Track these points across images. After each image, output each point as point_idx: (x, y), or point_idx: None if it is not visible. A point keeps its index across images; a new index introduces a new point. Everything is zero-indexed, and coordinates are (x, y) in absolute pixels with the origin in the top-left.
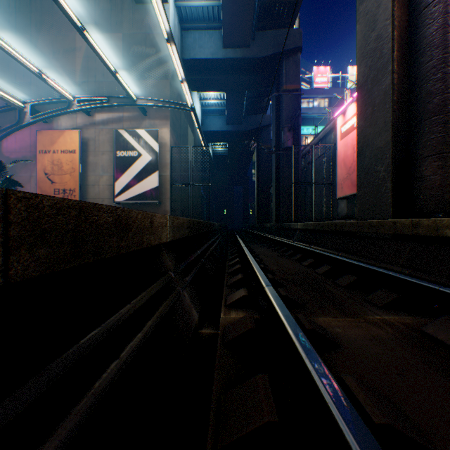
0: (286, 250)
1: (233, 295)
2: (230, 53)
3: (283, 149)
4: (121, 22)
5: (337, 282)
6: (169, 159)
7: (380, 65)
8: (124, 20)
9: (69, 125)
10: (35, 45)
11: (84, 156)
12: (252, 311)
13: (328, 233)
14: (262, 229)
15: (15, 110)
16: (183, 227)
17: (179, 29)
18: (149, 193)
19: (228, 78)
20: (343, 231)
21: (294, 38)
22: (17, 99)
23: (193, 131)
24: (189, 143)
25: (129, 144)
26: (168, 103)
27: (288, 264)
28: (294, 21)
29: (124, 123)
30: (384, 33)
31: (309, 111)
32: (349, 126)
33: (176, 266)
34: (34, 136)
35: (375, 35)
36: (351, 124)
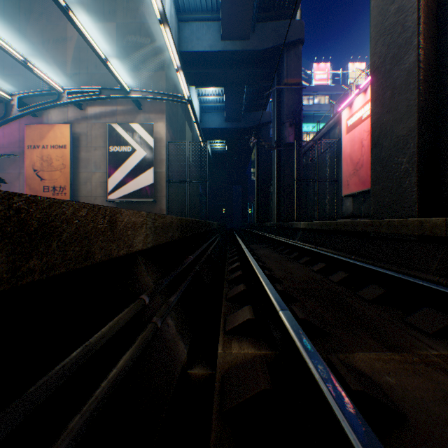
0: (290, 252)
1: (235, 316)
2: (229, 45)
3: (284, 145)
4: (115, 11)
5: (360, 294)
6: (165, 155)
7: (401, 41)
8: (118, 8)
9: (59, 119)
10: (24, 35)
11: (75, 152)
12: (260, 341)
13: (336, 233)
14: (262, 228)
15: (2, 103)
16: (172, 228)
17: (176, 20)
18: (143, 191)
19: (227, 72)
20: (354, 231)
21: (295, 30)
22: (3, 91)
23: (190, 128)
24: (187, 139)
25: (123, 139)
26: (163, 95)
27: (295, 268)
28: (296, 12)
29: (117, 117)
30: (408, 3)
31: (309, 108)
32: (356, 118)
33: (156, 283)
34: (23, 131)
35: (396, 8)
36: (358, 116)
